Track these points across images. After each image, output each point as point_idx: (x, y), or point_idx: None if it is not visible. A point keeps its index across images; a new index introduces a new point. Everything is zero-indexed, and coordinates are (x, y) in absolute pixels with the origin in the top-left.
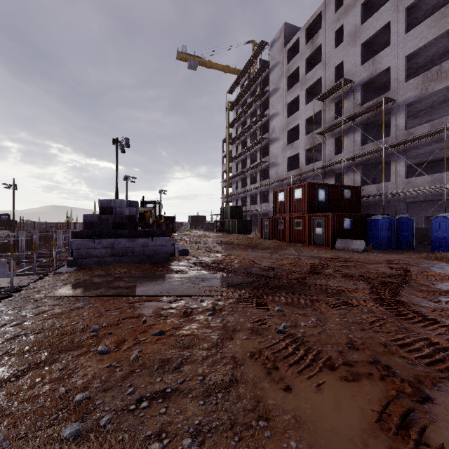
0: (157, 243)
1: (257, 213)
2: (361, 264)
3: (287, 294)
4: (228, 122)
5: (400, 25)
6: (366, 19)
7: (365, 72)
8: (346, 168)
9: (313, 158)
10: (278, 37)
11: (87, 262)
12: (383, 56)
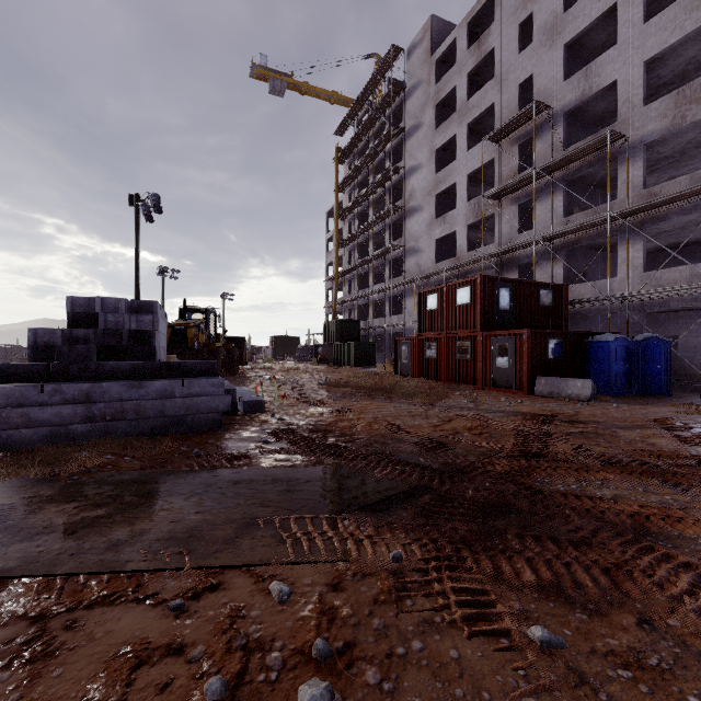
0: (194, 389)
1: (384, 332)
2: (609, 430)
3: (521, 539)
4: (336, 182)
5: (636, 9)
6: (571, 5)
7: (572, 92)
8: (538, 254)
9: (476, 242)
10: (421, 39)
11: (23, 436)
12: (604, 63)
